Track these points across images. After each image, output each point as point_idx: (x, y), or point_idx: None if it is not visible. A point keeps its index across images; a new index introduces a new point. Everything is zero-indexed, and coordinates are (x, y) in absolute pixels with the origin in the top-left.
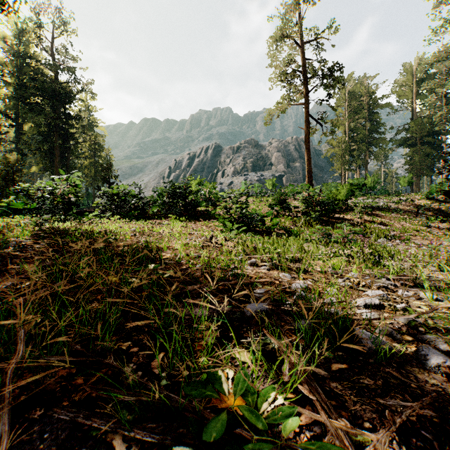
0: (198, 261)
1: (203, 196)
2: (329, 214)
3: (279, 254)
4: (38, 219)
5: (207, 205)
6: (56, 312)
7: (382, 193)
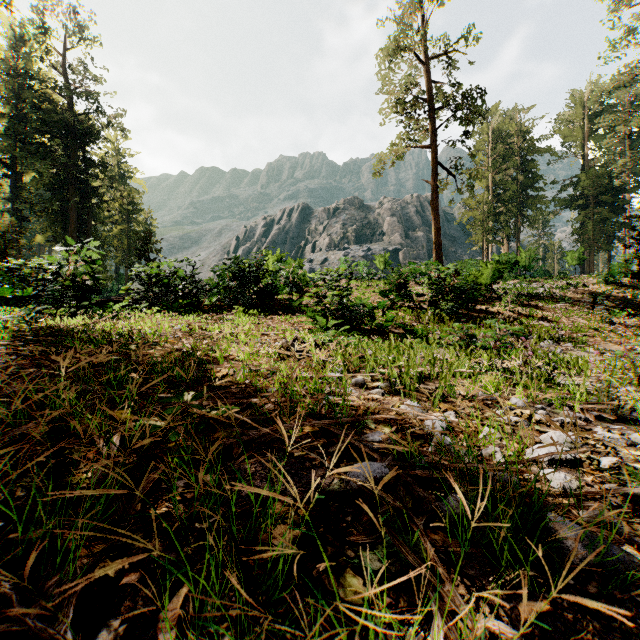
0: (272, 382)
1: (285, 279)
2: (467, 304)
3: (400, 369)
4: (29, 312)
5: (290, 292)
6: (1, 488)
7: (540, 275)
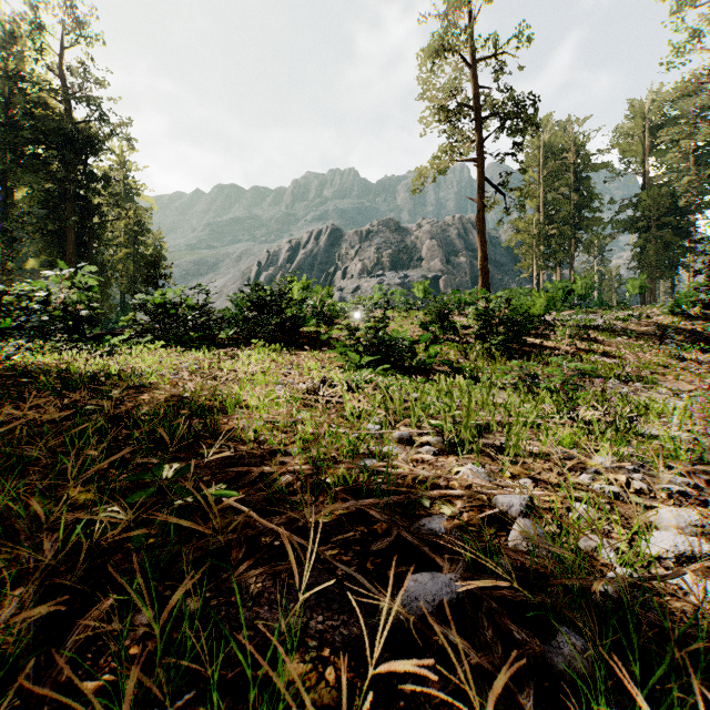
0: (293, 439)
1: (312, 309)
2: (518, 338)
3: (454, 420)
4: None
5: (317, 324)
6: None
7: (597, 305)
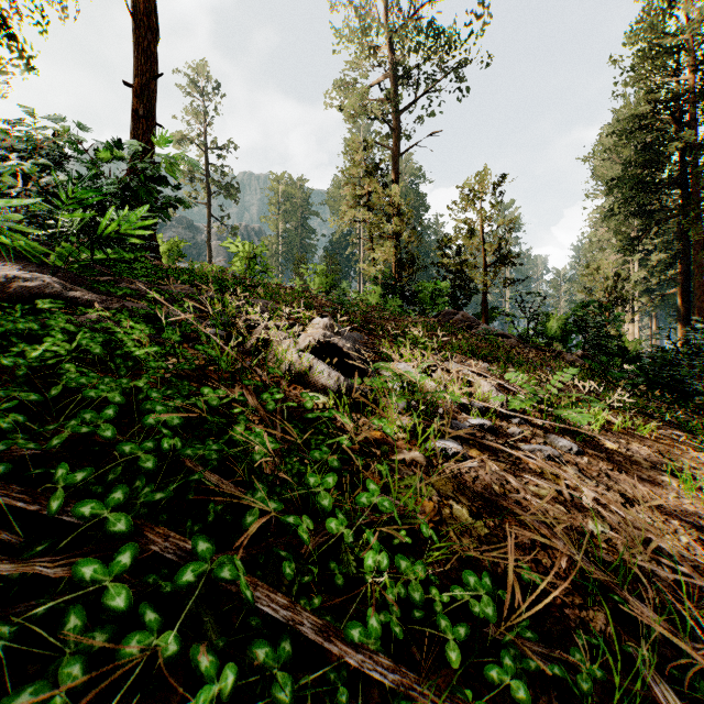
0: None
1: None
2: None
3: None
4: None
5: None
6: None
7: None
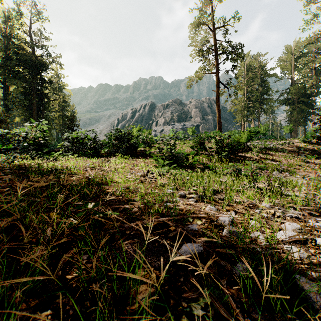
0: (136, 195)
1: (142, 140)
2: (234, 153)
3: (203, 187)
4: (9, 157)
5: (144, 146)
6: None
7: (270, 138)
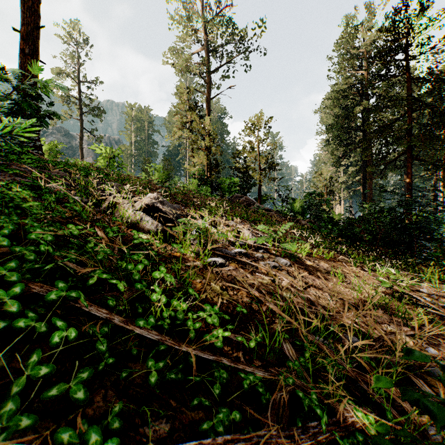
0: None
1: None
2: None
3: None
4: None
5: None
6: None
7: None
